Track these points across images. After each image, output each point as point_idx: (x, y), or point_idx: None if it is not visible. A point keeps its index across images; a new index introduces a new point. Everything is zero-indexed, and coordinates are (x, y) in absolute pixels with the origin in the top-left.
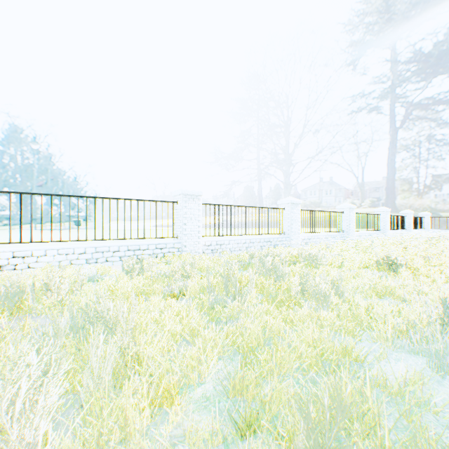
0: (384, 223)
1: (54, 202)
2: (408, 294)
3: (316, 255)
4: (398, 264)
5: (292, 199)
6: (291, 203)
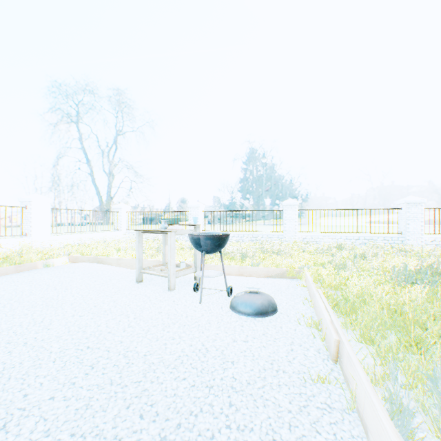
0: None
1: None
2: None
3: None
4: None
5: None
6: None
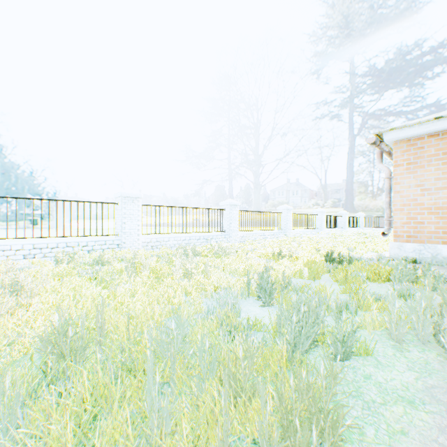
0: (321, 222)
1: (4, 199)
2: None
3: (225, 248)
4: (284, 254)
5: (231, 201)
6: (230, 204)
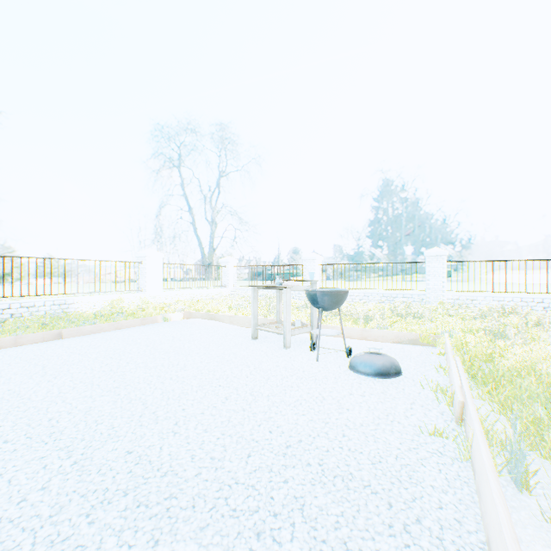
0: None
1: None
2: None
3: None
4: None
5: None
6: None
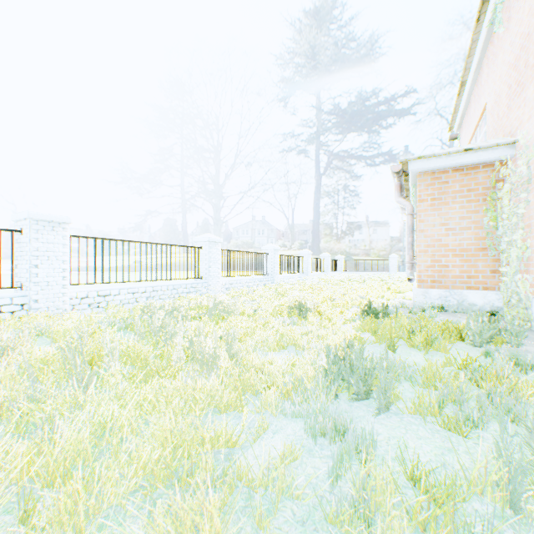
0: (307, 265)
1: None
2: (309, 341)
3: (227, 304)
4: (308, 308)
5: (211, 236)
6: (210, 240)
